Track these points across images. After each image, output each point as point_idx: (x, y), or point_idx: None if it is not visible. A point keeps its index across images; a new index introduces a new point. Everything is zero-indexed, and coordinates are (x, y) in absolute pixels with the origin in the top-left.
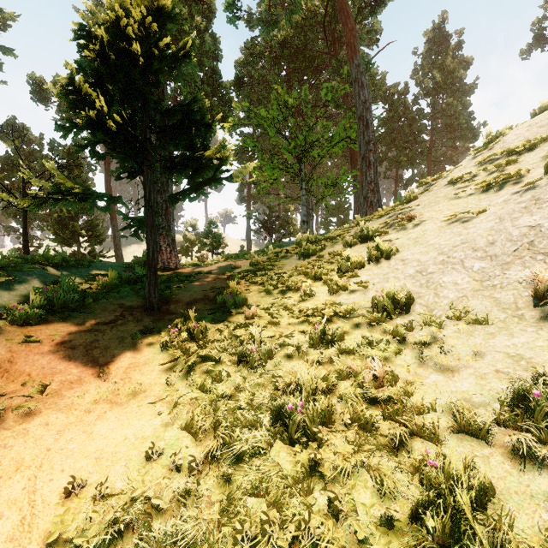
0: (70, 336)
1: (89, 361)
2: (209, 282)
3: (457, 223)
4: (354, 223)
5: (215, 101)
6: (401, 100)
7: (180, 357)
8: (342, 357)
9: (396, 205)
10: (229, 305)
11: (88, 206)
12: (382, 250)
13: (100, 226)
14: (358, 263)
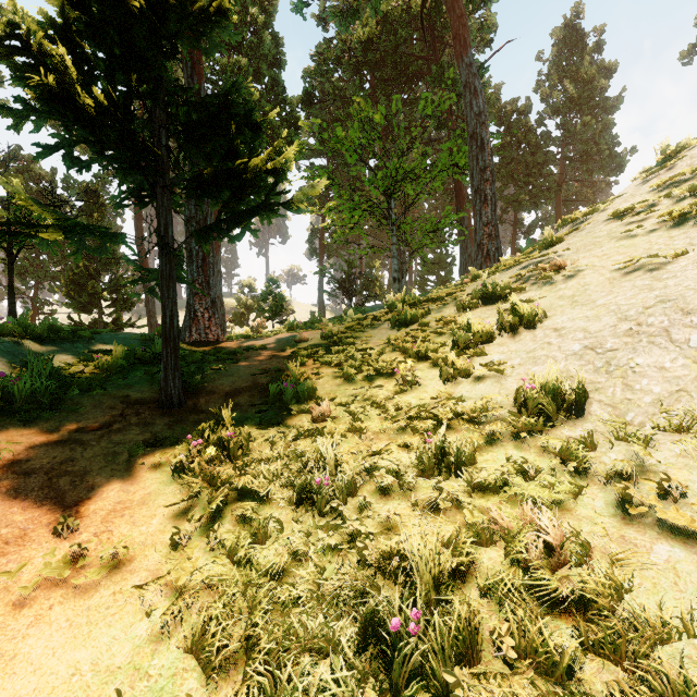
0: (29, 453)
1: (48, 499)
2: (261, 363)
3: (640, 273)
4: (468, 278)
5: (277, 121)
6: (521, 121)
7: (202, 490)
8: (475, 496)
9: (528, 253)
10: (287, 398)
11: (112, 261)
12: (520, 314)
13: (128, 286)
14: (484, 334)
